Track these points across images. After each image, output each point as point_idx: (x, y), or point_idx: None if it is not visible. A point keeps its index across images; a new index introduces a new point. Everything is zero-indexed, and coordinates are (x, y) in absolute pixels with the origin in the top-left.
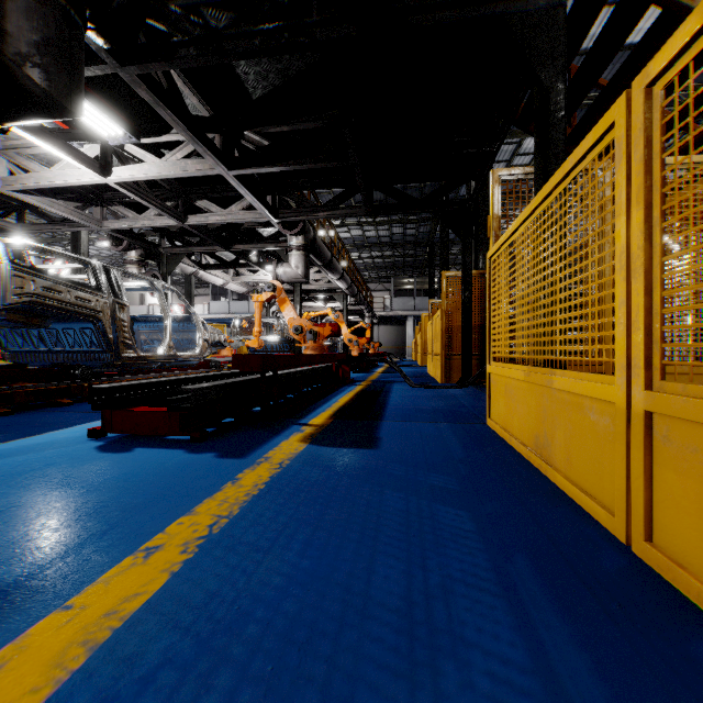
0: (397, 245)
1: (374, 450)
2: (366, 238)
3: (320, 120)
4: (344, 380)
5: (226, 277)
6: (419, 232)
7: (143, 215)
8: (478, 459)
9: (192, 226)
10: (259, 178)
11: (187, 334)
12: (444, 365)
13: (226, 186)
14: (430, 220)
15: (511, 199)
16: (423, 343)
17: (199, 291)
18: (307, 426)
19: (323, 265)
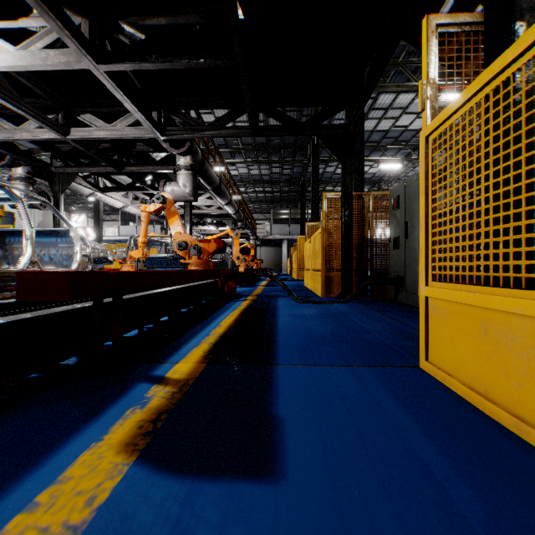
0: (275, 182)
1: (273, 490)
2: (251, 176)
3: (201, 14)
4: (230, 295)
5: (125, 200)
6: (293, 172)
7: (22, 127)
8: (534, 532)
9: (77, 142)
10: (142, 90)
11: (66, 249)
12: (324, 280)
13: (111, 101)
14: (302, 161)
15: (365, 147)
16: (298, 260)
17: (112, 217)
18: (159, 386)
19: (212, 189)
